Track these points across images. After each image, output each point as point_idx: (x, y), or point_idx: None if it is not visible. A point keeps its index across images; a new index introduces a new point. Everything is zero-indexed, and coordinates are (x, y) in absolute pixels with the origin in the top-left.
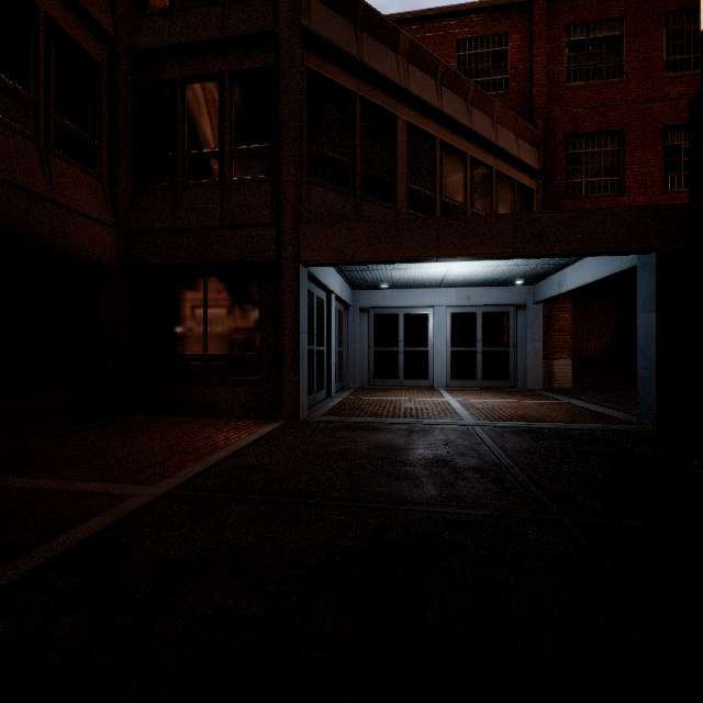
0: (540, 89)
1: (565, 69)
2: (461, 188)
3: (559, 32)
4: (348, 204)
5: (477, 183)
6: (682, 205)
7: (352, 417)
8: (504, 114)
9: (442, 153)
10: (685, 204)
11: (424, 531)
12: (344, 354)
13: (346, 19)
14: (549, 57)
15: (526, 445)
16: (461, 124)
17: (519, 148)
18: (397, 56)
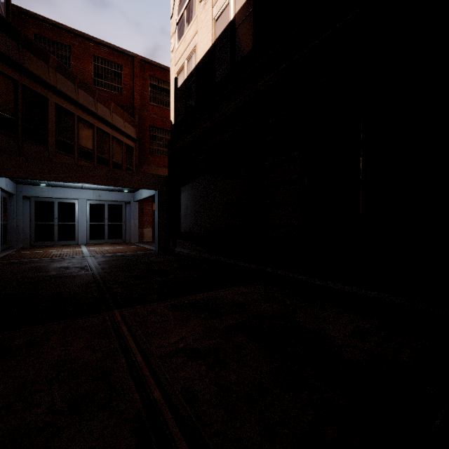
0: (138, 100)
1: (149, 95)
2: (91, 142)
3: (146, 77)
4: (13, 142)
5: (101, 141)
6: (165, 176)
7: (15, 260)
8: (117, 109)
9: (79, 122)
10: (166, 176)
11: (45, 279)
12: (9, 226)
13: (11, 38)
14: (142, 86)
15: (104, 259)
16: (91, 110)
17: (125, 127)
18: (48, 67)
